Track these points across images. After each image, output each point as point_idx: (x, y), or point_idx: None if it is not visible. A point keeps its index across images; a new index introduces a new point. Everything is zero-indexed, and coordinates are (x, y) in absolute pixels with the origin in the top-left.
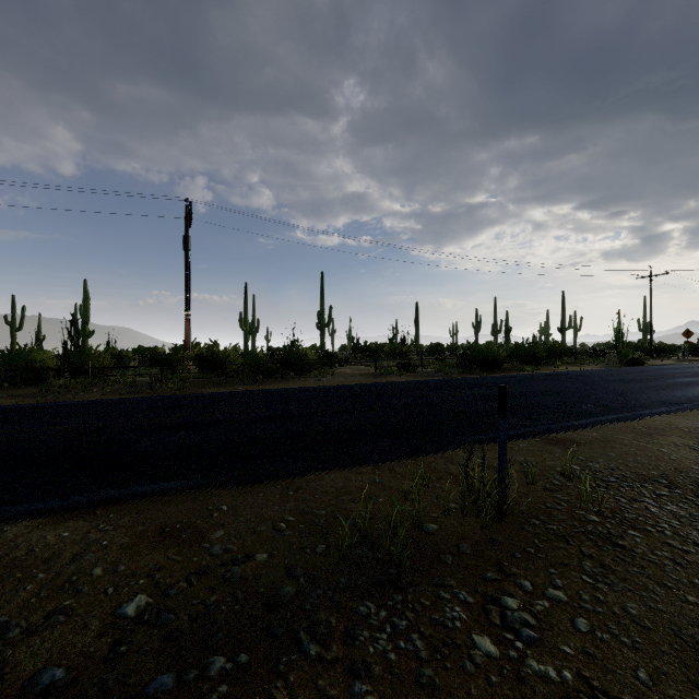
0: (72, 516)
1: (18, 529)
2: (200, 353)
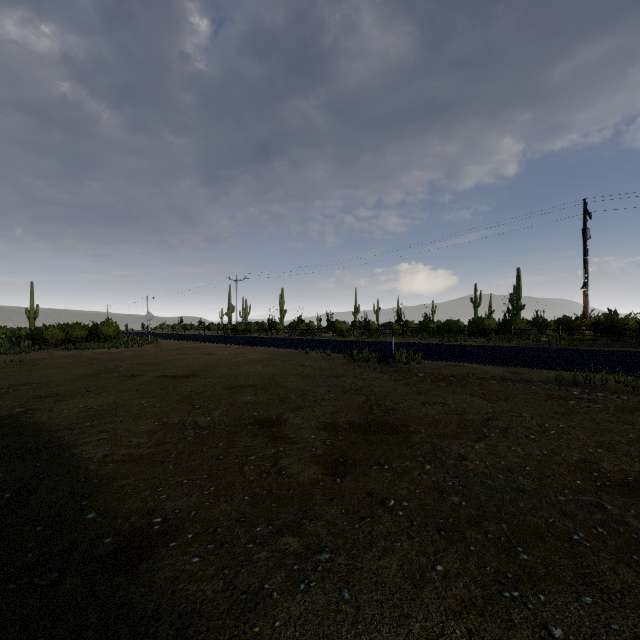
0: (489, 366)
1: (476, 365)
2: (598, 321)
